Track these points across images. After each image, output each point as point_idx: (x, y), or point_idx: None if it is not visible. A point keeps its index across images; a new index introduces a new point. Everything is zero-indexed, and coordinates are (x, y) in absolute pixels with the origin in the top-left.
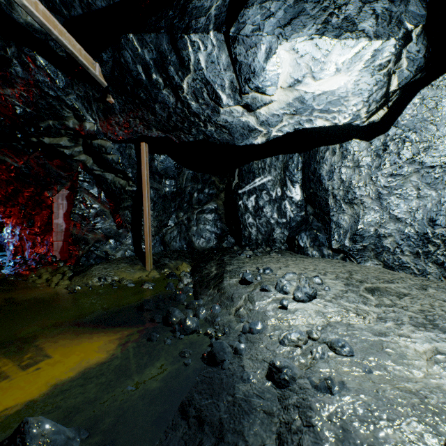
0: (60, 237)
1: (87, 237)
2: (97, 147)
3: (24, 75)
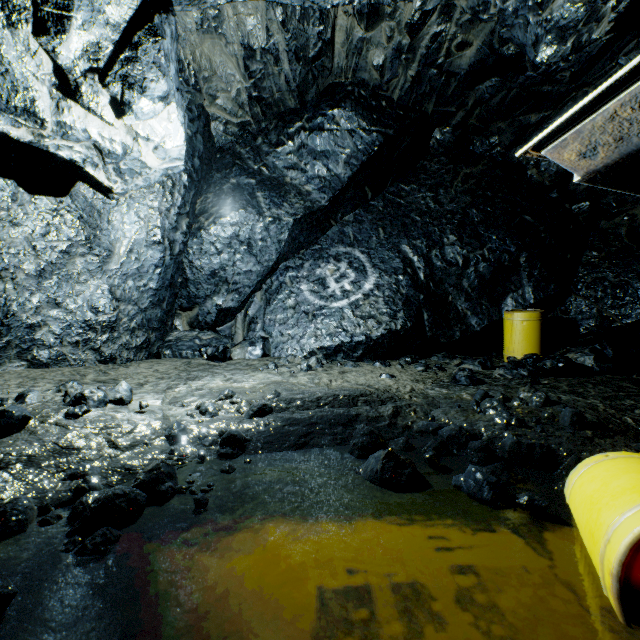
0: None
1: None
2: None
3: None
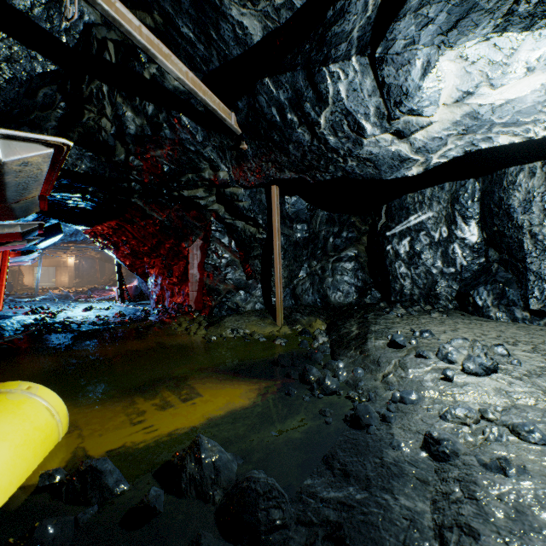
0: (195, 287)
1: (219, 287)
2: (229, 195)
3: (171, 136)
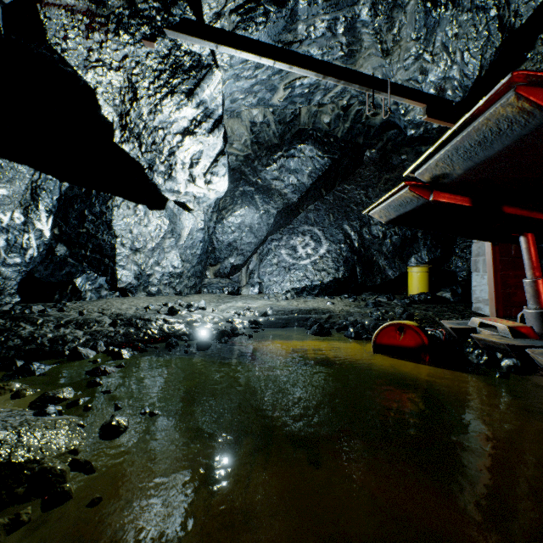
0: None
1: None
2: None
3: None
